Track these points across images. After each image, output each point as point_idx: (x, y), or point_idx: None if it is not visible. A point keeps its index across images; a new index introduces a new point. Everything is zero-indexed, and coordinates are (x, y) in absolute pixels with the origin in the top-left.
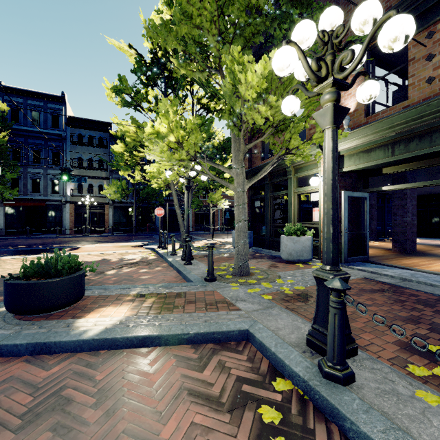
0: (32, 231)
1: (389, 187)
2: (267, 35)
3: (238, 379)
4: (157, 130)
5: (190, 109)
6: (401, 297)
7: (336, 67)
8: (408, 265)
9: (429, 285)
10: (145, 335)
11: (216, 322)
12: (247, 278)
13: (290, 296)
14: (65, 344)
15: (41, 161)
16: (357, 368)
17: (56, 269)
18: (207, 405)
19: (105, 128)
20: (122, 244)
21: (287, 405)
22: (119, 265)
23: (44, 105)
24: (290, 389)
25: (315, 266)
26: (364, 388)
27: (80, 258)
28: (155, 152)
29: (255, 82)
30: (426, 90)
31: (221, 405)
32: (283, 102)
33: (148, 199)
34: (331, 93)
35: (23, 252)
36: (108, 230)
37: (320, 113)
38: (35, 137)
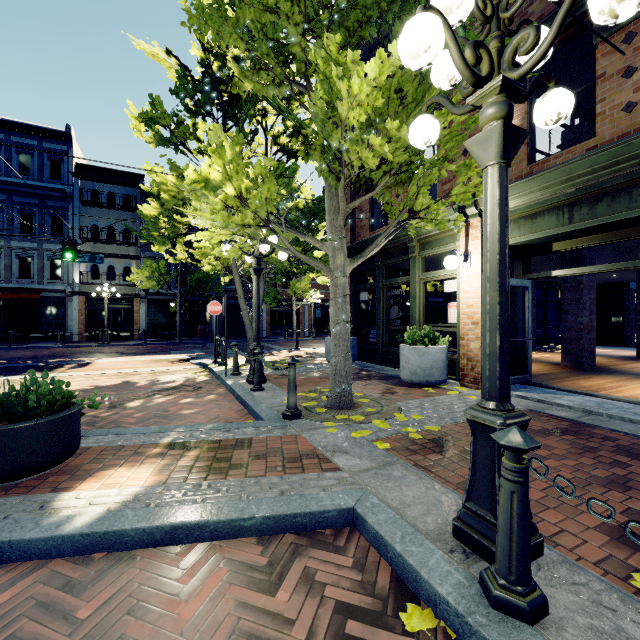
0: (20, 337)
1: (563, 271)
2: (379, 37)
3: (339, 609)
4: (206, 176)
5: (262, 153)
6: (589, 442)
7: (507, 59)
8: (589, 389)
9: (627, 421)
10: (175, 523)
11: (299, 493)
12: (350, 413)
13: (419, 443)
14: (29, 545)
15: (34, 231)
16: (546, 583)
17: (24, 406)
18: None
19: (134, 182)
20: (158, 357)
21: None
22: (149, 391)
23: (38, 144)
24: (432, 627)
25: (452, 391)
26: (566, 629)
27: (88, 380)
28: (204, 214)
29: (364, 95)
30: (623, 122)
31: None
32: (412, 126)
33: (200, 289)
34: (497, 105)
35: None
36: (139, 336)
37: (479, 139)
38: (24, 194)
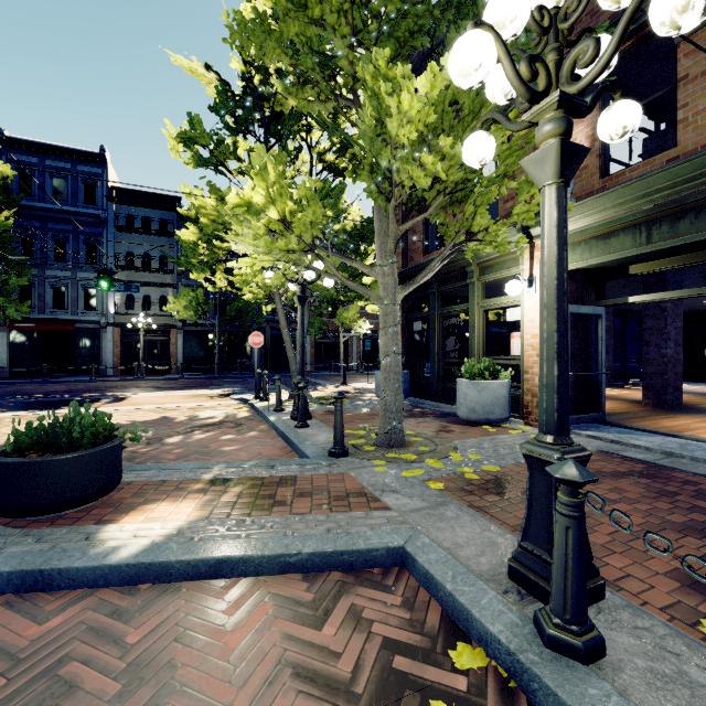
0: (53, 371)
1: (641, 297)
2: (433, 43)
3: (387, 645)
4: (248, 199)
5: (306, 172)
6: (667, 486)
7: (565, 73)
8: (671, 429)
9: None
10: (220, 556)
11: (346, 531)
12: (401, 452)
13: (475, 484)
14: (78, 574)
15: (68, 259)
16: (606, 626)
17: (69, 437)
18: (327, 700)
19: (170, 205)
20: (197, 392)
21: (477, 700)
22: (188, 427)
23: (72, 168)
24: (482, 666)
25: (514, 430)
26: (624, 670)
27: (125, 415)
28: (246, 239)
29: (415, 112)
30: None
31: (353, 699)
32: (466, 144)
33: (240, 320)
34: (555, 121)
35: (33, 406)
36: (176, 370)
37: (535, 158)
38: (58, 220)
